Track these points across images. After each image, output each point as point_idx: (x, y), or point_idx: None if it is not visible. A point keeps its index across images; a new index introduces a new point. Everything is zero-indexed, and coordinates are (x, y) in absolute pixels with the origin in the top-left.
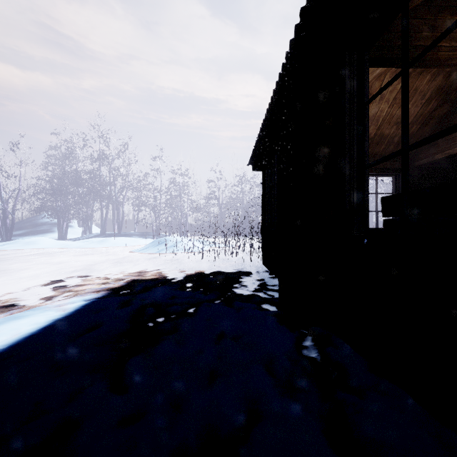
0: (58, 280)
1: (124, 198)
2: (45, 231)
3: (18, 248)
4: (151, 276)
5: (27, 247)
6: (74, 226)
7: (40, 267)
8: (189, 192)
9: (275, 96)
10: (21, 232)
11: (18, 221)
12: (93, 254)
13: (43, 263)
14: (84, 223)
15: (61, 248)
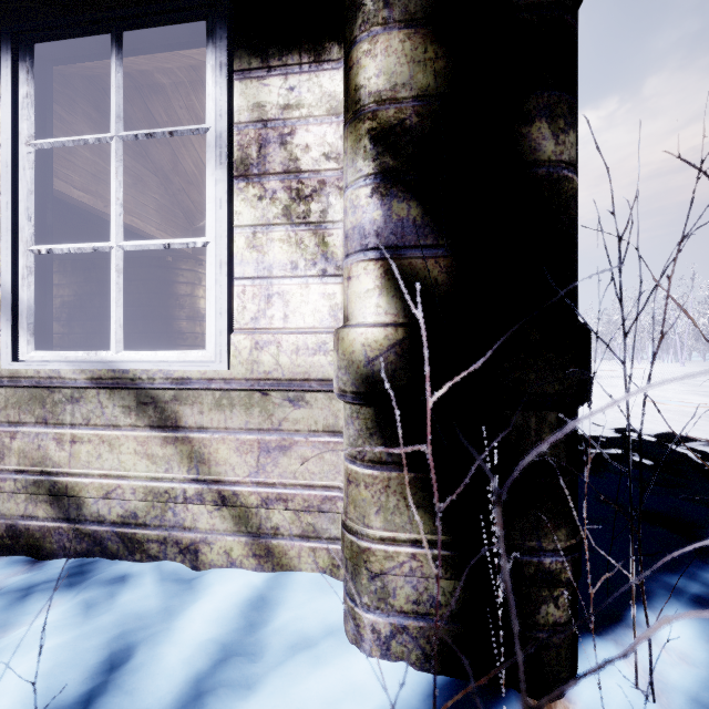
0: None
1: None
2: None
3: None
4: None
5: None
6: None
7: None
8: None
9: None
10: None
11: None
12: None
13: None
14: None
15: None
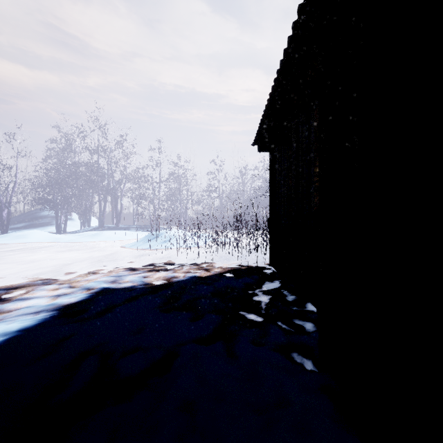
0: (2, 291)
1: (122, 190)
2: (45, 224)
3: (5, 243)
4: (127, 284)
5: (15, 241)
6: (75, 219)
7: (4, 267)
8: (189, 184)
9: (306, 6)
10: (21, 225)
11: (19, 214)
12: (79, 250)
13: (13, 262)
14: (83, 216)
15: (51, 243)
